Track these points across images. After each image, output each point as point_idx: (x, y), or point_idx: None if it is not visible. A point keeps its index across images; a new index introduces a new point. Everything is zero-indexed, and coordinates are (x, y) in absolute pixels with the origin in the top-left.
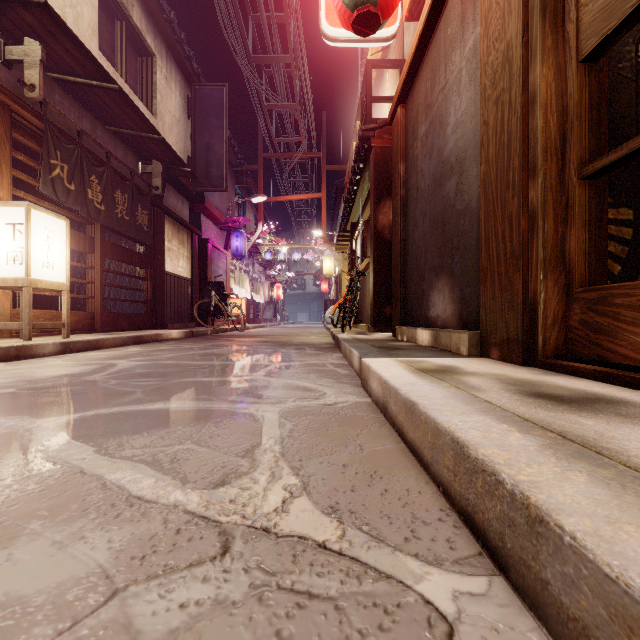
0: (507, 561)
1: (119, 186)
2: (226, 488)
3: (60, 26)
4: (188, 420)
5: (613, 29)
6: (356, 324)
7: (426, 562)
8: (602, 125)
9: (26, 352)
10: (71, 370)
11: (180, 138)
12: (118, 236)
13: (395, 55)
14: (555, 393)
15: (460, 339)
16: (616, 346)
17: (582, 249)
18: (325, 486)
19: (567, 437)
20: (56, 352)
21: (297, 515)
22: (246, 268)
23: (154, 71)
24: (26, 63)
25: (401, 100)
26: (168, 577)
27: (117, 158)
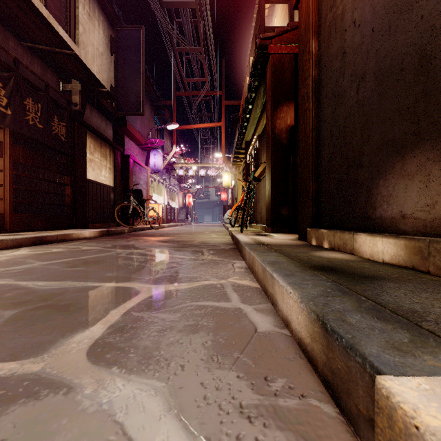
0: None
1: (30, 95)
2: None
3: None
4: None
5: None
6: (250, 224)
7: None
8: None
9: None
10: None
11: (103, 69)
12: (54, 152)
13: None
14: None
15: None
16: None
17: None
18: None
19: None
20: None
21: None
22: (164, 181)
23: (77, 6)
24: None
25: None
26: None
27: (27, 67)
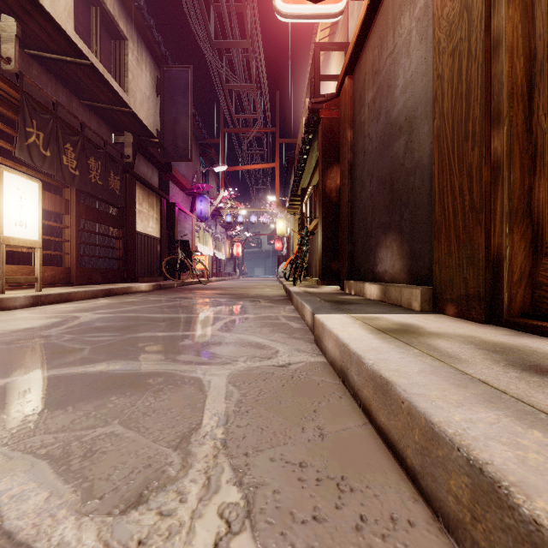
0: None
1: (93, 154)
2: (139, 512)
3: (33, 3)
4: (126, 388)
5: None
6: (306, 278)
7: None
8: None
9: None
10: (32, 323)
11: (150, 113)
12: (96, 200)
13: (340, 39)
14: None
15: (412, 294)
16: None
17: None
18: (277, 508)
19: None
20: (27, 305)
21: None
22: (209, 229)
23: (126, 53)
24: (3, 38)
25: (348, 71)
26: None
27: (91, 128)
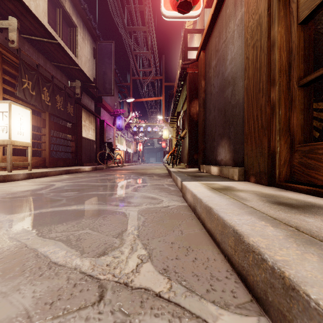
0: (269, 308)
1: (58, 93)
2: (105, 257)
3: (27, 10)
4: (88, 216)
5: (317, 5)
6: (179, 163)
7: (219, 306)
8: (310, 58)
9: (8, 178)
10: (31, 188)
11: (90, 69)
12: (58, 119)
13: (199, 26)
14: (288, 202)
15: (234, 171)
16: (319, 176)
17: (300, 124)
18: (161, 255)
19: (300, 230)
20: (24, 178)
21: (144, 274)
22: (124, 135)
23: (76, 34)
24: (9, 29)
25: (202, 48)
26: (65, 317)
27: (57, 78)
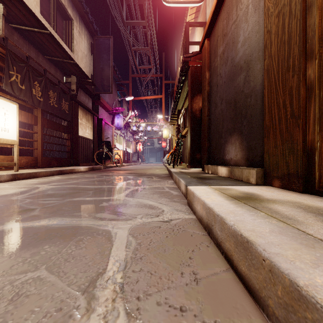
0: None
1: (51, 88)
2: None
3: None
4: (57, 238)
5: None
6: (180, 163)
7: None
8: None
9: None
10: (8, 192)
11: (87, 65)
12: (54, 117)
13: (201, 20)
14: None
15: (250, 173)
16: None
17: None
18: None
19: None
20: (9, 180)
21: None
22: (123, 134)
23: (72, 28)
24: None
25: (207, 36)
26: None
27: (50, 73)
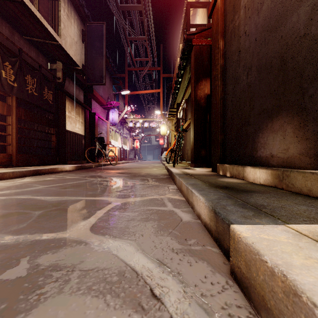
0: None
1: (29, 72)
2: None
3: None
4: None
5: None
6: (180, 161)
7: None
8: None
9: None
10: None
11: (77, 53)
12: (42, 110)
13: None
14: None
15: None
16: None
17: None
18: None
19: None
20: None
21: None
22: (119, 131)
23: (59, 9)
24: None
25: None
26: None
27: (27, 54)
